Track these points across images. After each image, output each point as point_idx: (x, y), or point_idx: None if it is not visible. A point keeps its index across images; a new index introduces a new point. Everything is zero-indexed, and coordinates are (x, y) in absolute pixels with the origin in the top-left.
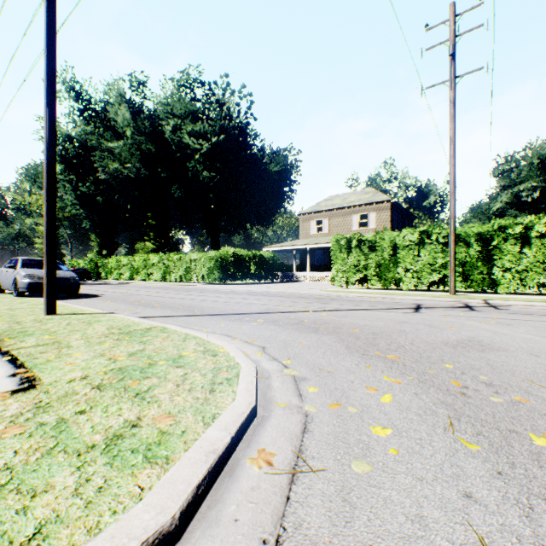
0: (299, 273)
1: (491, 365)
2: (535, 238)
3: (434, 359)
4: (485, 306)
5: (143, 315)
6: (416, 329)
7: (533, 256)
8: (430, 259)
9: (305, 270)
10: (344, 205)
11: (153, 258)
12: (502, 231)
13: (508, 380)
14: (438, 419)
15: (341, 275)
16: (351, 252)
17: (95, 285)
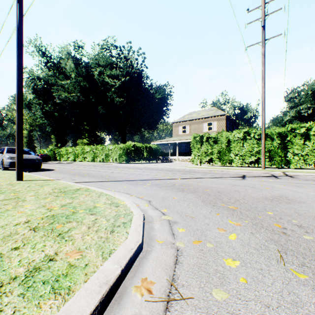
0: (172, 157)
1: (298, 213)
2: (312, 135)
3: (260, 209)
4: (284, 176)
5: (77, 181)
6: (245, 189)
7: (311, 146)
8: (250, 148)
9: (176, 155)
10: (198, 117)
11: (87, 148)
12: (293, 131)
13: (312, 223)
14: (271, 252)
15: (197, 157)
16: (203, 144)
17: (53, 164)
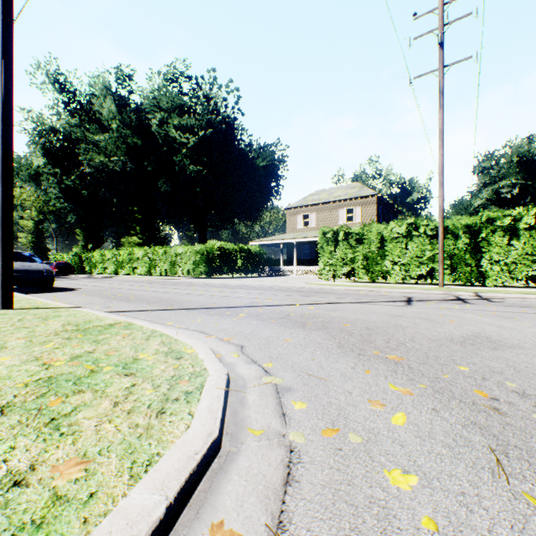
0: (286, 267)
1: (514, 367)
2: (523, 230)
3: (444, 360)
4: (477, 299)
5: (115, 309)
6: (414, 324)
7: (522, 248)
8: (418, 252)
9: (292, 264)
10: (330, 199)
11: (137, 252)
12: (491, 223)
13: None
14: (478, 453)
15: (328, 268)
16: (339, 245)
17: (77, 279)
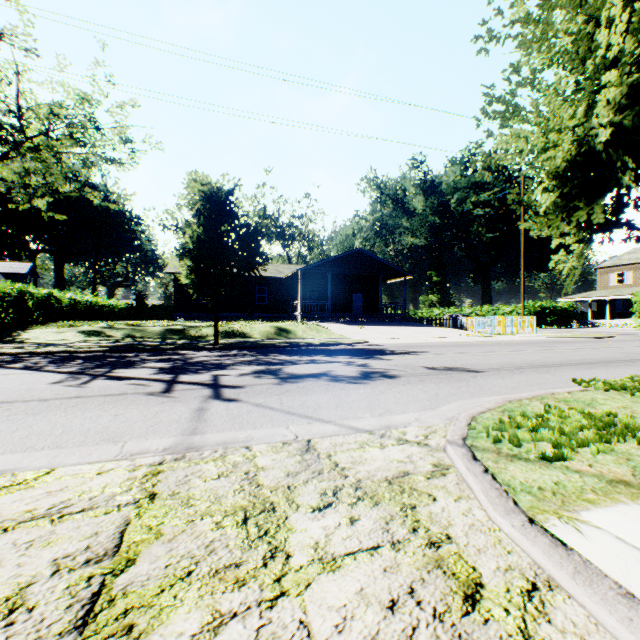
0: (597, 320)
1: None
2: None
3: None
4: None
5: None
6: None
7: None
8: None
9: (603, 317)
10: None
11: (465, 310)
12: None
13: None
14: None
15: None
16: None
17: None
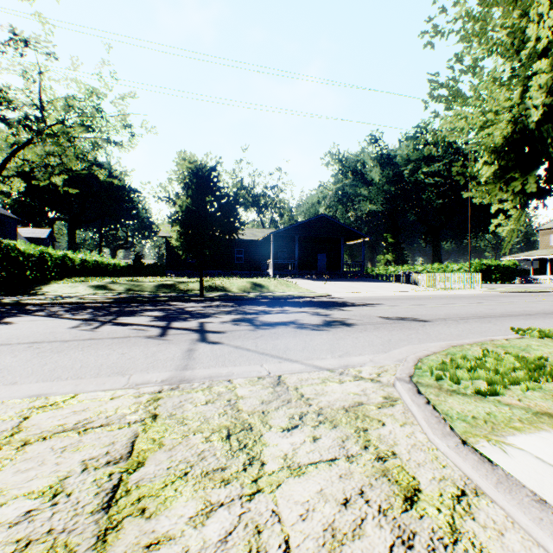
0: (538, 277)
1: None
2: None
3: None
4: None
5: None
6: None
7: None
8: None
9: (544, 274)
10: None
11: (417, 268)
12: None
13: None
14: None
15: None
16: None
17: None
